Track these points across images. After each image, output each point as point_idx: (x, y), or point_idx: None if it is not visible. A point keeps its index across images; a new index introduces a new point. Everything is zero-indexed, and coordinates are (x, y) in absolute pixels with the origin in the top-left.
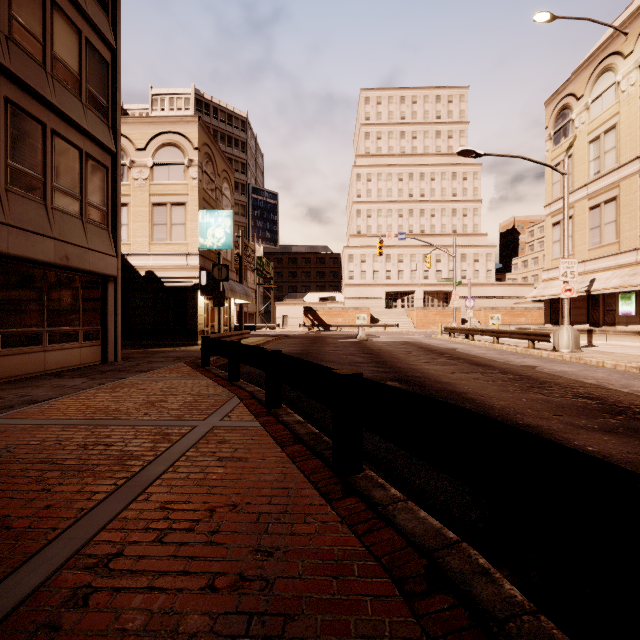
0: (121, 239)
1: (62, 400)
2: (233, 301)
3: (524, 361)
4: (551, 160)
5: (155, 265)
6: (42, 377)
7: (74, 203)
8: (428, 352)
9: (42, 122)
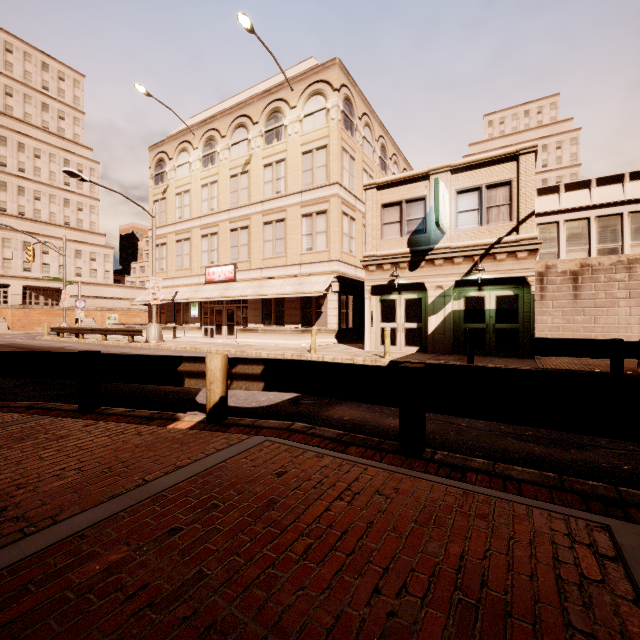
0: None
1: None
2: None
3: (121, 350)
4: (153, 195)
5: None
6: None
7: None
8: None
9: None
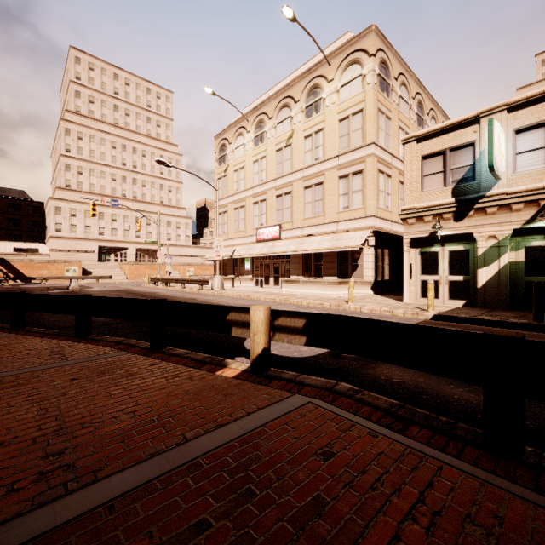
0: None
1: None
2: None
3: (193, 296)
4: (218, 174)
5: None
6: None
7: None
8: (135, 295)
9: None
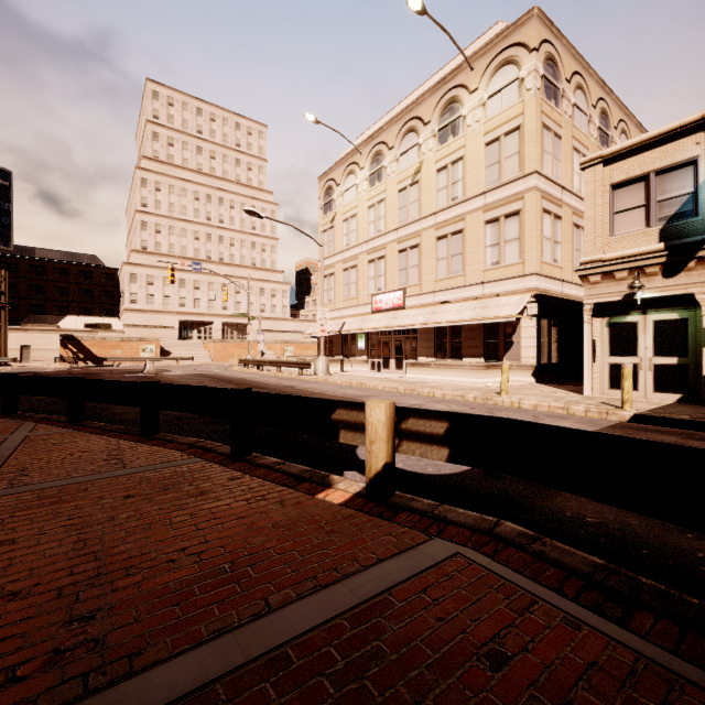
0: None
1: None
2: None
3: (291, 383)
4: (322, 225)
5: None
6: None
7: None
8: (220, 381)
9: None
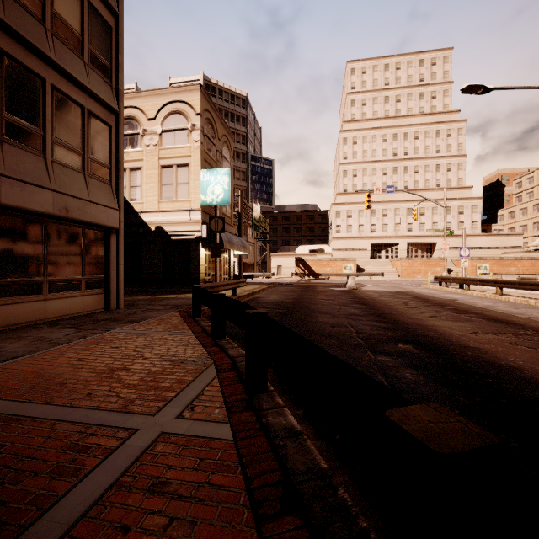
0: (136, 199)
1: (21, 361)
2: (232, 253)
3: None
4: None
5: (163, 221)
6: (38, 326)
7: (76, 158)
8: (426, 303)
9: (41, 77)
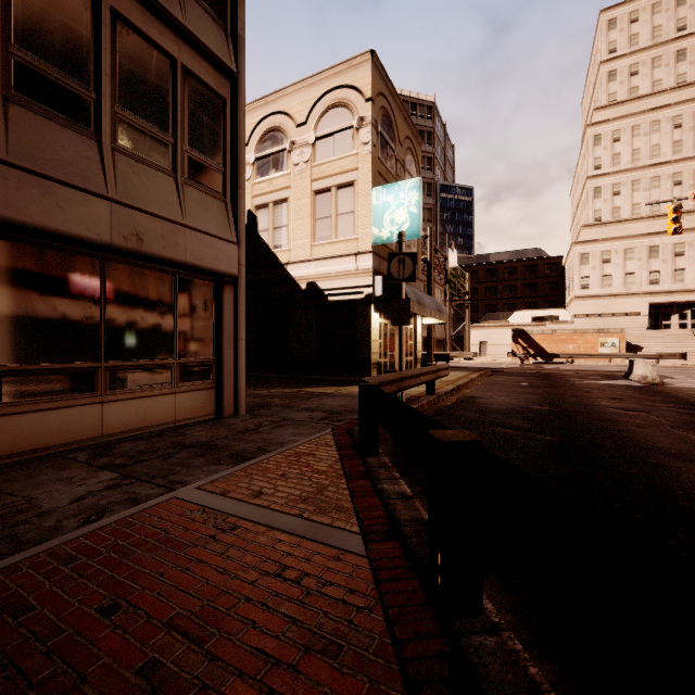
0: (280, 245)
1: None
2: (419, 321)
3: None
4: None
5: (317, 273)
6: (73, 455)
7: (160, 148)
8: None
9: None
